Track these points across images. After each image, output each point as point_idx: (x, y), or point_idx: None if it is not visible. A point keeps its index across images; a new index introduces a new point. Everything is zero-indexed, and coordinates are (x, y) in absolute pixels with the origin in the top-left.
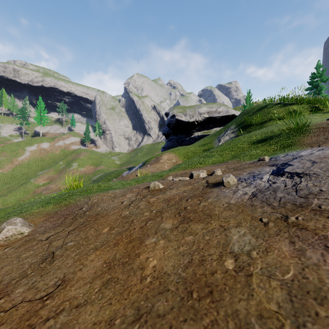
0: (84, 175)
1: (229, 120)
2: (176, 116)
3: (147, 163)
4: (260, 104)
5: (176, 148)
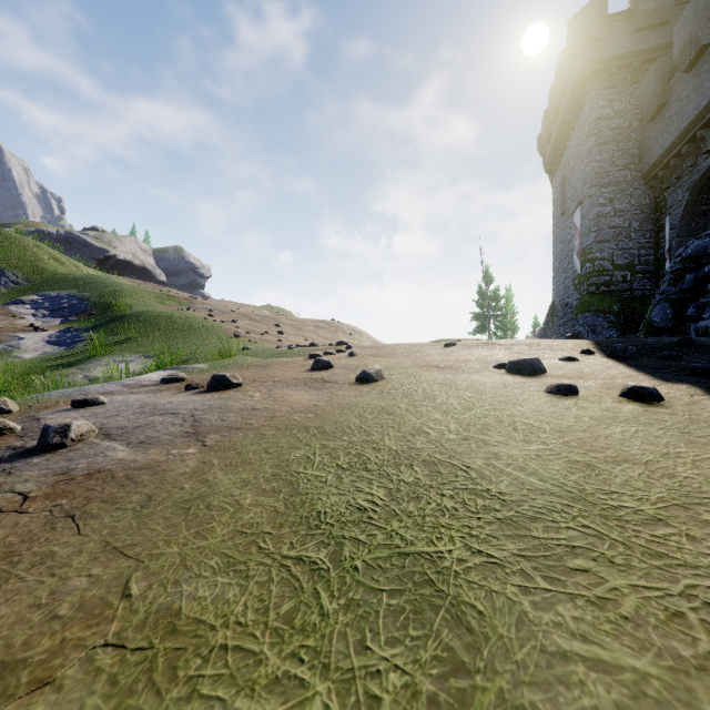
0: None
1: None
2: None
3: None
4: None
5: None
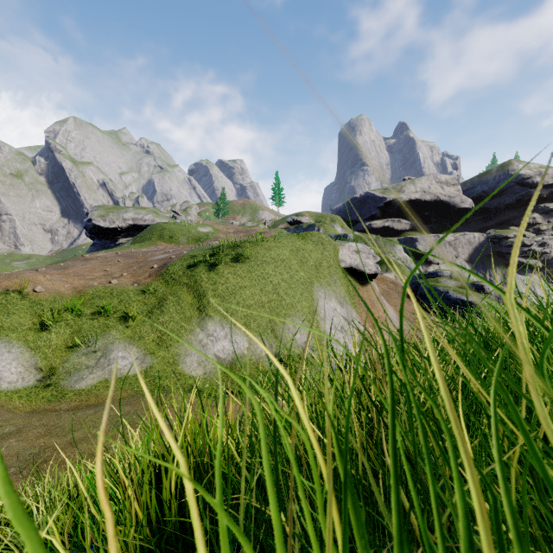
0: None
1: None
2: (93, 220)
3: None
4: (158, 223)
5: None
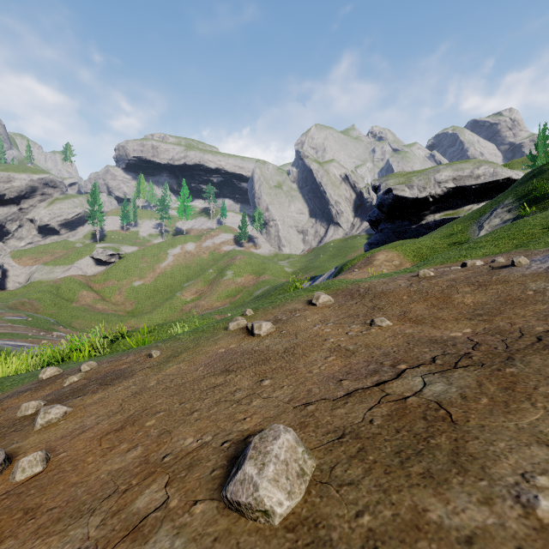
0: (242, 288)
1: (498, 189)
2: (394, 190)
3: (350, 267)
4: None
5: (393, 244)
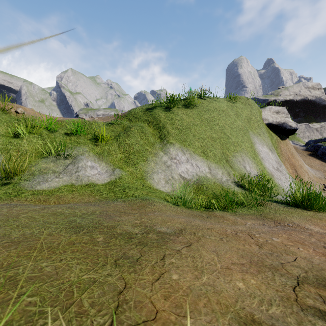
0: None
1: None
2: (79, 115)
3: None
4: None
5: None
